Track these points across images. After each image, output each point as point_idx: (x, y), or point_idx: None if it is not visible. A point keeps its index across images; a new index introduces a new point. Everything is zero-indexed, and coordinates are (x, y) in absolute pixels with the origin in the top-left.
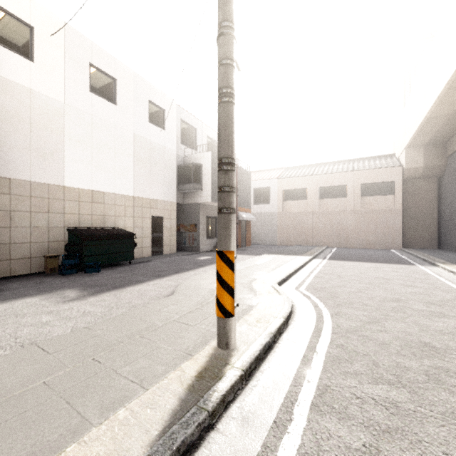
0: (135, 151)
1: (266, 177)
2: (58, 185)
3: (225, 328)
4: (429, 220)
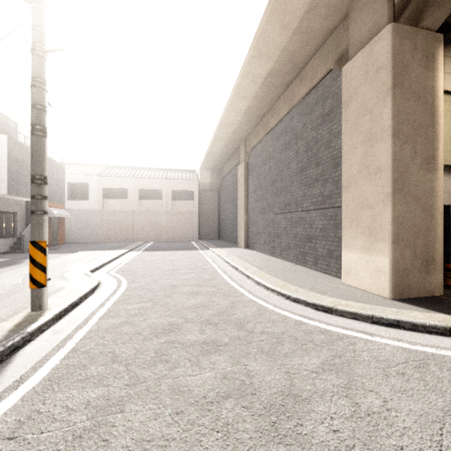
0: None
1: (84, 172)
2: None
3: (39, 296)
4: (214, 220)
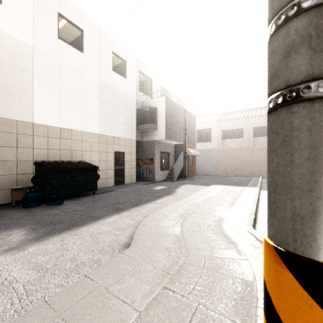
0: (100, 94)
1: (207, 120)
2: (26, 122)
3: None
4: None
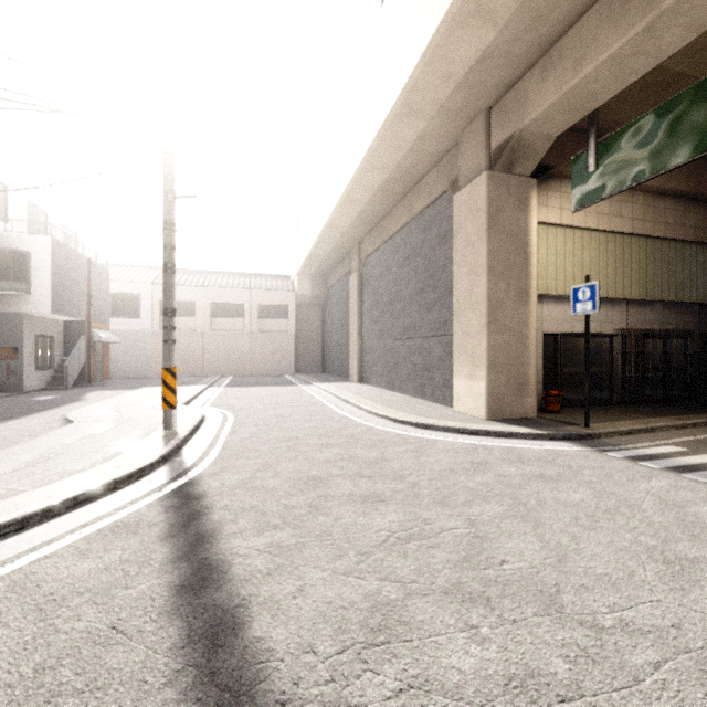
0: None
1: (133, 279)
2: None
3: (171, 417)
4: (316, 346)
